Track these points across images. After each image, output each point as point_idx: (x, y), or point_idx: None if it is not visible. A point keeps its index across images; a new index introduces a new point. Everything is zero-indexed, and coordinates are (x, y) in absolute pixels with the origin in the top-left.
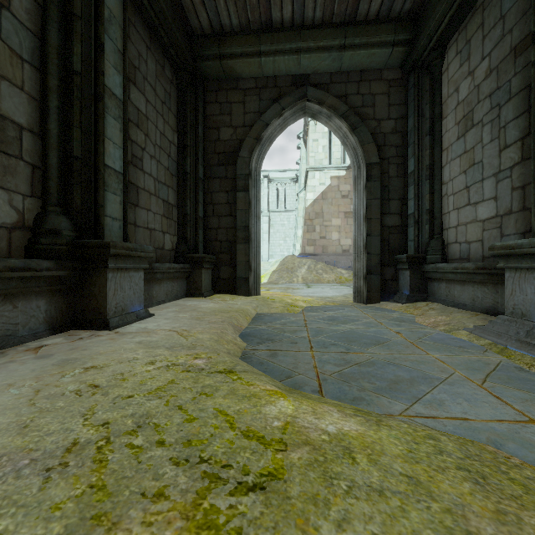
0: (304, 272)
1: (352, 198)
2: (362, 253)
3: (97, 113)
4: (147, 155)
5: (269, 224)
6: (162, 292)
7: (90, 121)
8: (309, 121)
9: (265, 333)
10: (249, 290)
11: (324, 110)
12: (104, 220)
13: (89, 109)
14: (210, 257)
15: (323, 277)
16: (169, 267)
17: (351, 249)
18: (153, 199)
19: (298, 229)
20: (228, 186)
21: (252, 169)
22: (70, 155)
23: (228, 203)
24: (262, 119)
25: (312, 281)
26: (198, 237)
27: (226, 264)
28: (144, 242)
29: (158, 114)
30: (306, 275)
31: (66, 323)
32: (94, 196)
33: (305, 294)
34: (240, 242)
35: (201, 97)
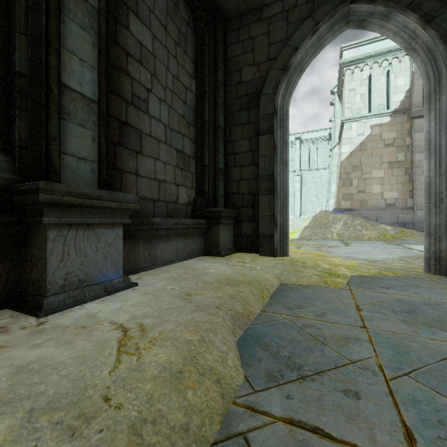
0: (339, 228)
1: (398, 146)
2: (444, 202)
3: (48, 13)
4: (154, 98)
5: (301, 183)
6: (170, 251)
7: (41, 26)
8: (345, 71)
9: (287, 337)
10: (274, 250)
11: (378, 9)
12: (62, 159)
13: (40, 10)
14: (229, 212)
15: (362, 234)
16: (176, 222)
17: (397, 203)
18: (163, 147)
19: (332, 185)
20: (250, 132)
21: (277, 106)
22: (14, 71)
23: (250, 151)
24: (289, 43)
25: (349, 237)
26: (217, 190)
27: (248, 219)
28: (149, 195)
29: (170, 54)
30: (342, 231)
31: (0, 299)
32: (47, 126)
33: (344, 255)
34: (263, 194)
35: (222, 39)
